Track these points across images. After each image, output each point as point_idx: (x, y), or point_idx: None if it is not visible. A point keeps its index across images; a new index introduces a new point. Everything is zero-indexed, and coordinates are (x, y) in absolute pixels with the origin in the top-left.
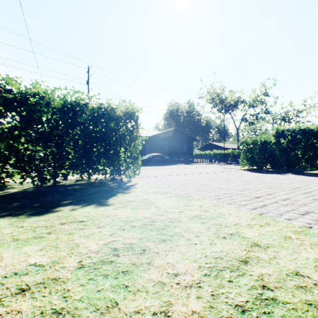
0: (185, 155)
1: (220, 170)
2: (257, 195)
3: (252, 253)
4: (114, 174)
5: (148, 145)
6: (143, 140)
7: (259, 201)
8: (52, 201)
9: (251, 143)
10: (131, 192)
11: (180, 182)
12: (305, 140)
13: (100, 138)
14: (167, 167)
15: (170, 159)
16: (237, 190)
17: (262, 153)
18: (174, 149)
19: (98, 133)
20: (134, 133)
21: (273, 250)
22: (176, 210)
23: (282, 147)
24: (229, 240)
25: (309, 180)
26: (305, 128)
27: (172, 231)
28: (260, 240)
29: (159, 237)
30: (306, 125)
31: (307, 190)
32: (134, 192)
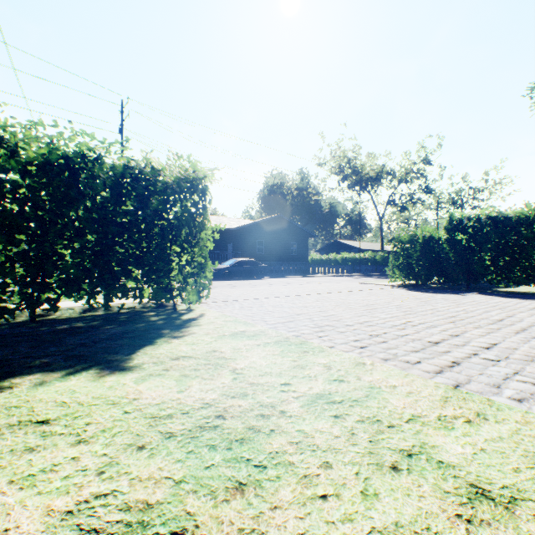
0: (295, 261)
1: (356, 286)
2: (434, 338)
3: (482, 533)
4: (157, 297)
5: (231, 243)
6: (222, 235)
7: (442, 353)
8: (5, 362)
9: (407, 241)
10: (188, 335)
11: (286, 310)
12: (497, 236)
13: (128, 227)
14: (264, 282)
15: (270, 267)
16: (394, 327)
17: (426, 257)
18: (276, 250)
19: (123, 217)
20: (199, 219)
21: (532, 515)
22: (275, 381)
23: (459, 248)
24: (408, 477)
25: (511, 305)
26: (497, 216)
27: (264, 448)
28: (485, 475)
29: (228, 475)
30: (499, 211)
31: (518, 325)
32: (194, 334)
